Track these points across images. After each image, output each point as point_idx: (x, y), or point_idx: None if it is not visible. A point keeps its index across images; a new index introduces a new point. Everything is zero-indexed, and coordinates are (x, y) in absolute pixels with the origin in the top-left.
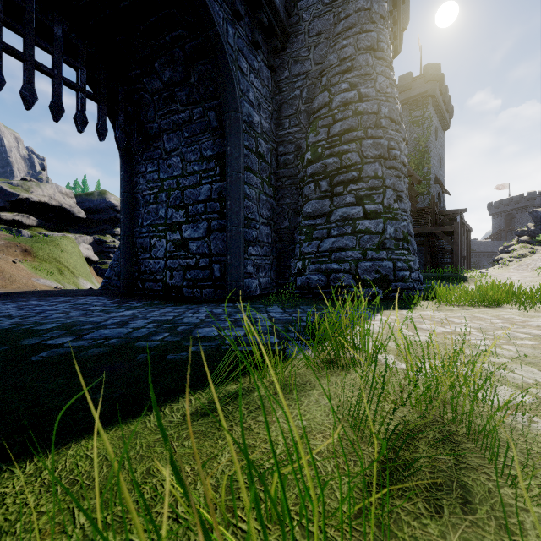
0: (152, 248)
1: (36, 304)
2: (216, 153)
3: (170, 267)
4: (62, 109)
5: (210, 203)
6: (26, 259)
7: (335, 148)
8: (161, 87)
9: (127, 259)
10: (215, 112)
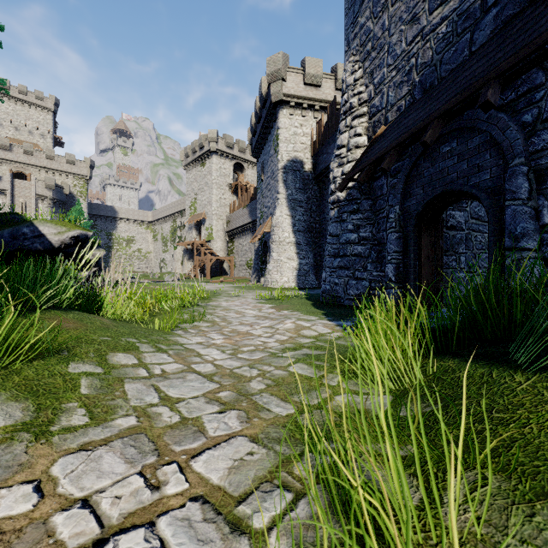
0: None
1: None
2: None
3: None
4: None
5: None
6: None
7: None
8: None
9: None
10: None
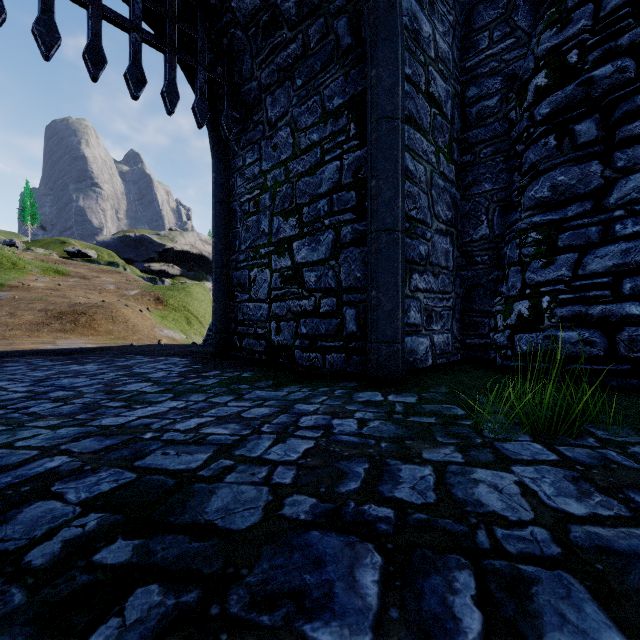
0: (252, 284)
1: (81, 371)
2: (350, 97)
3: (275, 314)
4: (103, 58)
5: (338, 194)
6: (157, 307)
7: (618, 37)
8: (258, 5)
9: (220, 302)
10: (346, 17)
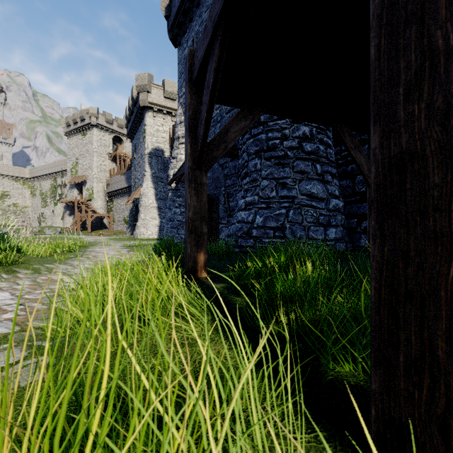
0: None
1: None
2: None
3: None
4: None
5: None
6: None
7: None
8: None
9: None
10: None
